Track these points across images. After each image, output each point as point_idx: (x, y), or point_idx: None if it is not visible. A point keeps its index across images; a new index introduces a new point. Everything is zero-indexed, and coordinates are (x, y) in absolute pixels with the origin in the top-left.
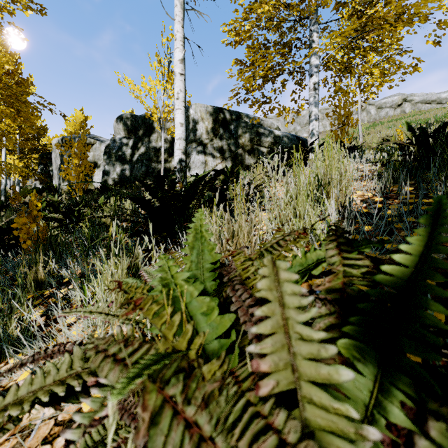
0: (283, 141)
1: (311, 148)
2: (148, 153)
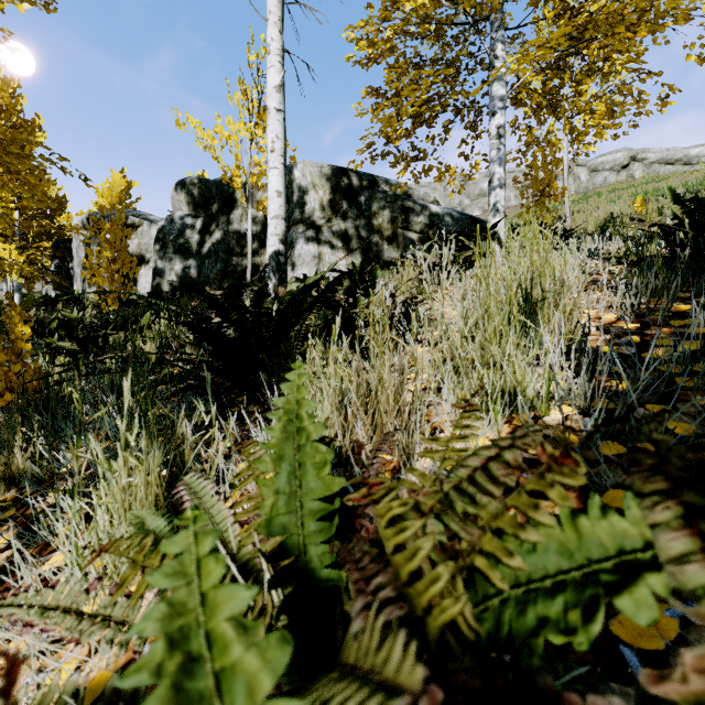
0: (444, 221)
1: (493, 234)
2: (226, 241)
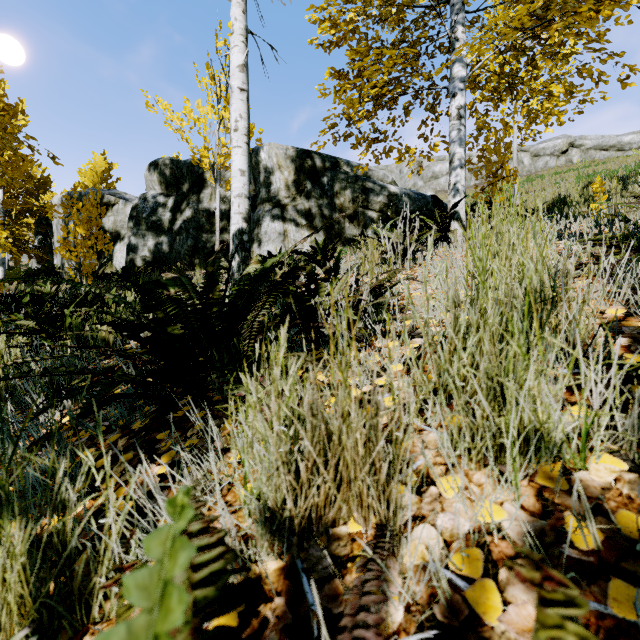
0: (402, 201)
1: (454, 213)
2: (196, 219)
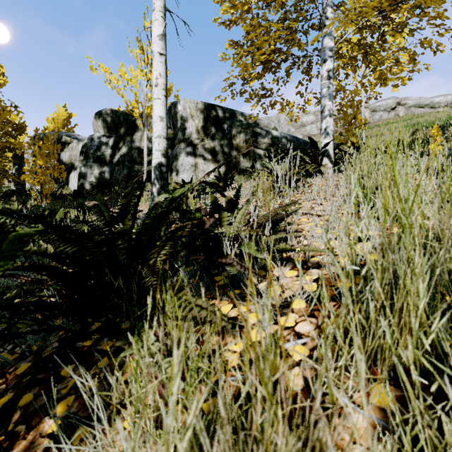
0: (281, 142)
1: (325, 151)
2: (130, 154)
